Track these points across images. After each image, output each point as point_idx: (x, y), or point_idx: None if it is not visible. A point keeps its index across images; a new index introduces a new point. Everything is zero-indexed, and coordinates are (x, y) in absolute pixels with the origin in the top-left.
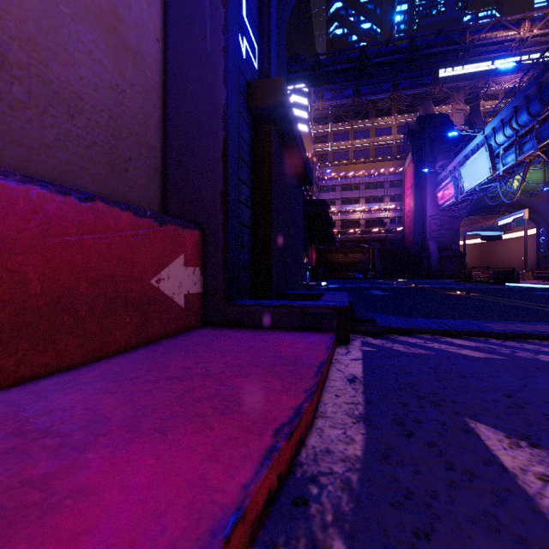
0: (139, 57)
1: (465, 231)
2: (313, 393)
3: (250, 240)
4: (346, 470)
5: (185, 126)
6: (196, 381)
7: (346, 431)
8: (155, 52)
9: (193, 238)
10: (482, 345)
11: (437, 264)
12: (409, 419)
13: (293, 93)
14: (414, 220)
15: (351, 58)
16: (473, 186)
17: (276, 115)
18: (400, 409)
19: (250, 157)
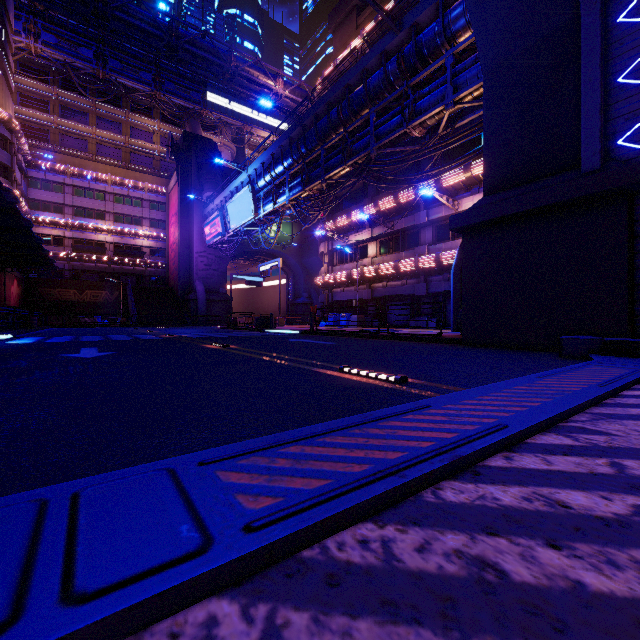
0: None
1: (232, 274)
2: None
3: None
4: None
5: None
6: None
7: None
8: None
9: None
10: None
11: (205, 308)
12: None
13: None
14: (180, 254)
15: None
16: (239, 226)
17: None
18: None
19: None
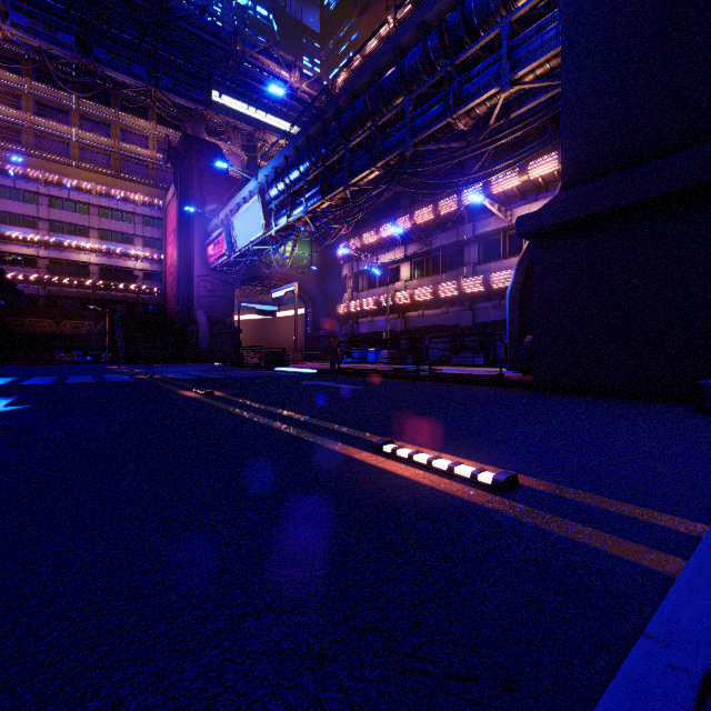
0: None
1: (240, 301)
2: None
3: None
4: None
5: None
6: None
7: None
8: None
9: None
10: None
11: (208, 342)
12: None
13: None
14: (178, 278)
15: None
16: (247, 244)
17: None
18: None
19: None
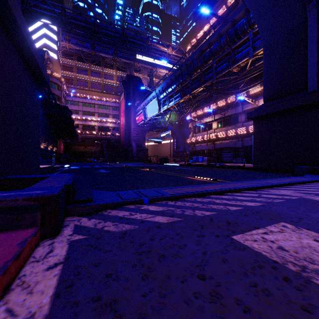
0: None
1: (148, 138)
2: None
3: None
4: None
5: None
6: None
7: None
8: None
9: None
10: (166, 208)
11: (136, 154)
12: None
13: (45, 26)
14: (125, 129)
15: (88, 21)
16: (151, 116)
17: None
18: None
19: None
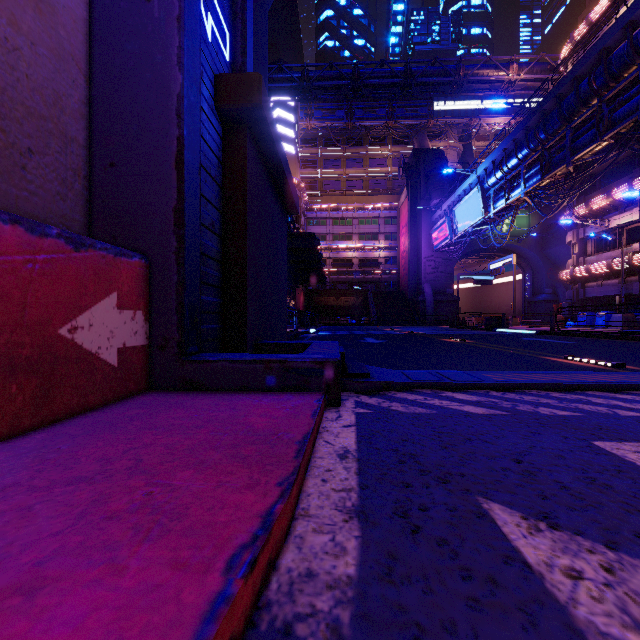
0: (46, 5)
1: (459, 274)
2: (291, 485)
3: (219, 276)
4: (335, 604)
5: (122, 116)
6: (117, 481)
7: (336, 535)
8: (75, 6)
9: (132, 270)
10: (483, 399)
11: (432, 309)
12: (414, 507)
13: (278, 106)
14: (410, 261)
15: (343, 75)
16: (467, 228)
17: (252, 120)
18: (402, 493)
19: (219, 170)
